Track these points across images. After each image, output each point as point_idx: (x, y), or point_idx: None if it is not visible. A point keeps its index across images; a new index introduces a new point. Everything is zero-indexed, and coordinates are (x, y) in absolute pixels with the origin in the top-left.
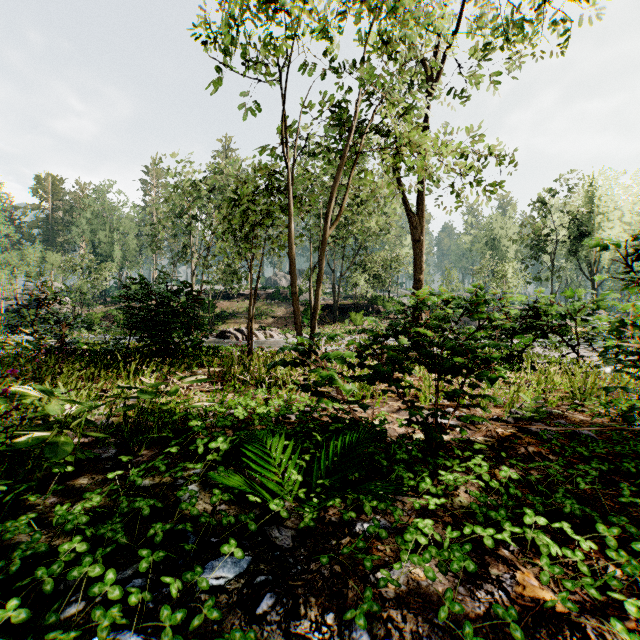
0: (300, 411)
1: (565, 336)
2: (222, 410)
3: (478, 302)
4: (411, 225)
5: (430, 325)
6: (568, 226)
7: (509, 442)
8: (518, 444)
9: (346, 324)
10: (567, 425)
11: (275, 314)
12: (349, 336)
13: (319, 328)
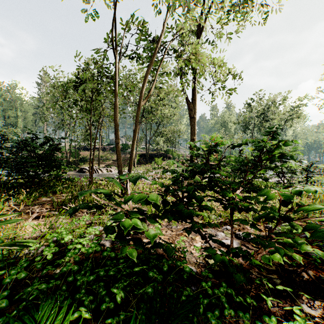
0: (108, 247)
1: (275, 171)
2: (34, 247)
3: (279, 144)
4: (189, 108)
5: (232, 167)
6: (259, 117)
7: (287, 264)
8: (296, 266)
9: (153, 164)
10: (321, 243)
11: (114, 159)
12: (154, 170)
13: (138, 166)
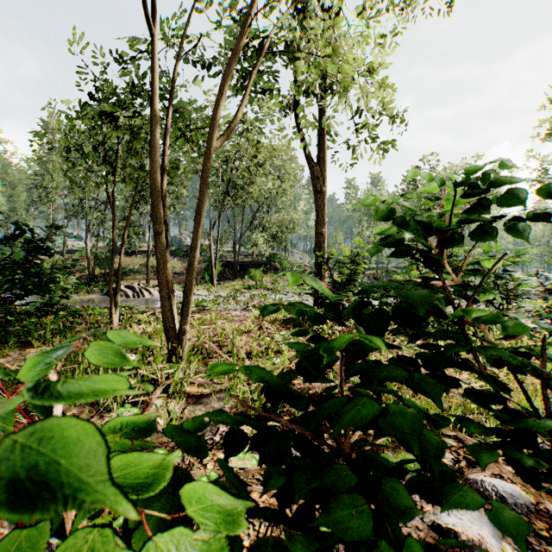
0: None
1: None
2: None
3: None
4: (313, 175)
5: None
6: None
7: None
8: None
9: (246, 280)
10: None
11: (177, 270)
12: (249, 292)
13: (220, 284)
